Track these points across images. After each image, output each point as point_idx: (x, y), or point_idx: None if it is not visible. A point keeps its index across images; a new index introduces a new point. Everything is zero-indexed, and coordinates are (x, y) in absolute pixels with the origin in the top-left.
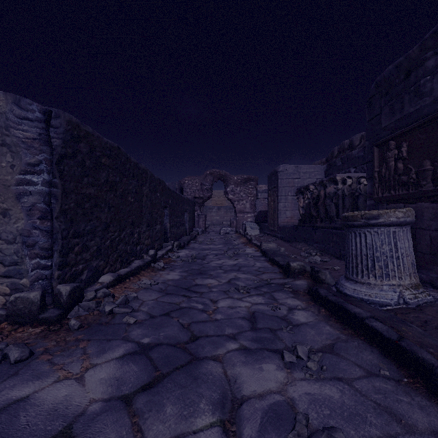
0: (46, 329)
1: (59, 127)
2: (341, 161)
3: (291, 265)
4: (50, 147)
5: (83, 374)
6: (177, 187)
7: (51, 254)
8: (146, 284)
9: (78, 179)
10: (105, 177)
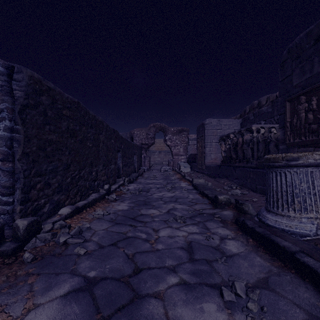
0: (1, 262)
1: (22, 81)
2: (254, 115)
3: (218, 198)
4: (11, 97)
5: (23, 317)
6: (128, 136)
7: (13, 191)
8: (99, 214)
9: (40, 127)
10: (66, 126)
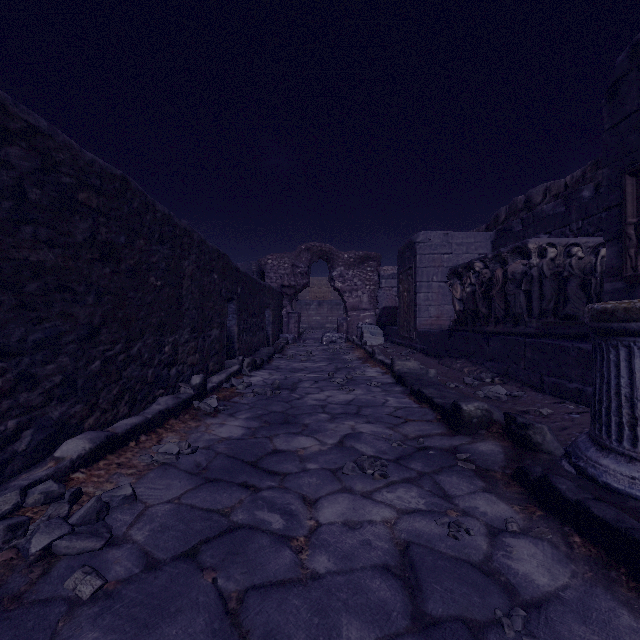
0: None
1: None
2: (523, 223)
3: (463, 408)
4: None
5: None
6: (254, 270)
7: None
8: (168, 454)
9: (2, 226)
10: (88, 232)
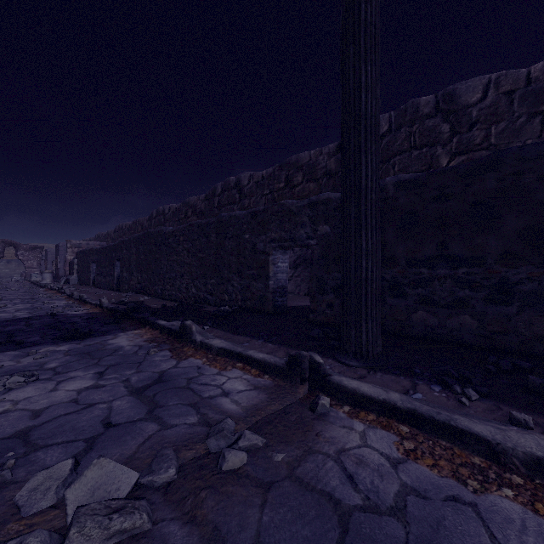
0: None
1: None
2: None
3: (33, 281)
4: None
5: None
6: None
7: None
8: None
9: None
10: None
